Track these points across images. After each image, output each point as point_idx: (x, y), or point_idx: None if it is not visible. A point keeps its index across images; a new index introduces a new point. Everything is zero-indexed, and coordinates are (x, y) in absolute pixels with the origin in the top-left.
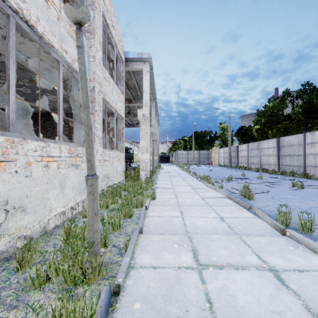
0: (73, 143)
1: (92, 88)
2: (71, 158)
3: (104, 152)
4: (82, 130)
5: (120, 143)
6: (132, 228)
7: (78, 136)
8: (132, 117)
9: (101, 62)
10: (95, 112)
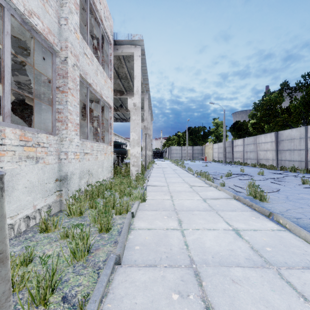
0: (32, 128)
1: (64, 59)
2: (25, 148)
3: (84, 143)
4: (50, 114)
5: (108, 135)
6: (106, 253)
7: (46, 121)
8: (125, 110)
9: (77, 30)
10: (67, 90)
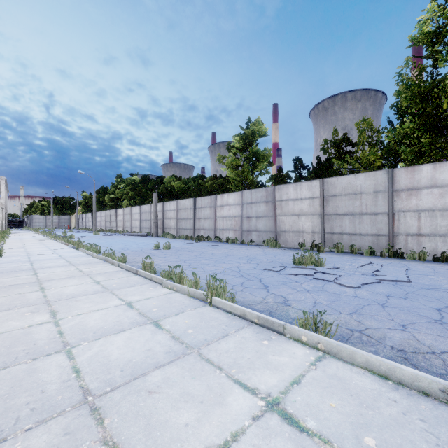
0: None
1: None
2: None
3: None
4: None
5: None
6: None
7: None
8: None
9: None
10: None
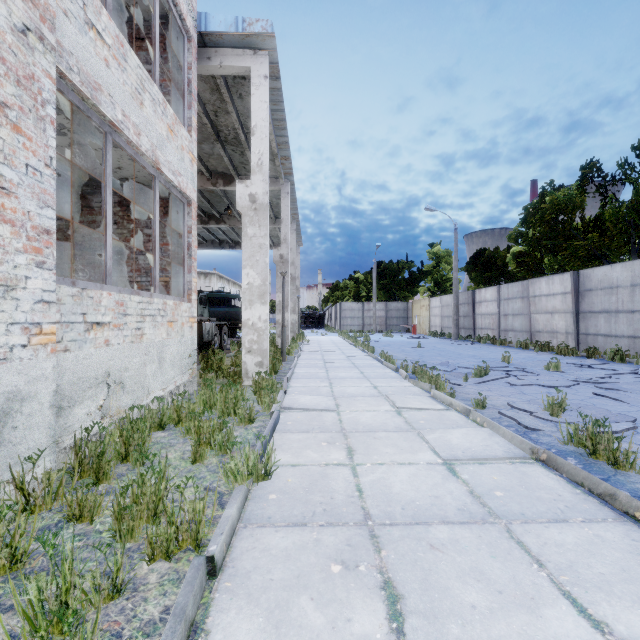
0: None
1: None
2: None
3: (89, 294)
4: None
5: (182, 275)
6: None
7: None
8: (239, 222)
9: None
10: None
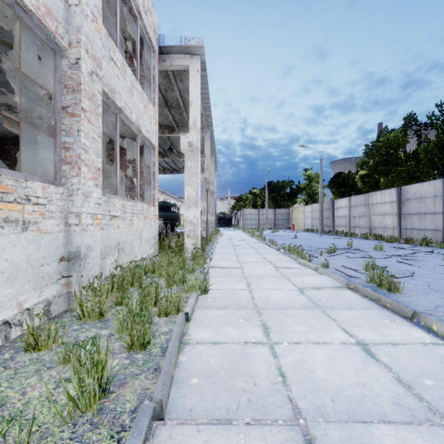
0: (16, 172)
1: (75, 62)
2: (2, 205)
3: (111, 200)
4: (52, 151)
5: (149, 190)
6: (138, 394)
7: (45, 162)
8: (177, 156)
9: (98, 17)
10: (80, 112)
